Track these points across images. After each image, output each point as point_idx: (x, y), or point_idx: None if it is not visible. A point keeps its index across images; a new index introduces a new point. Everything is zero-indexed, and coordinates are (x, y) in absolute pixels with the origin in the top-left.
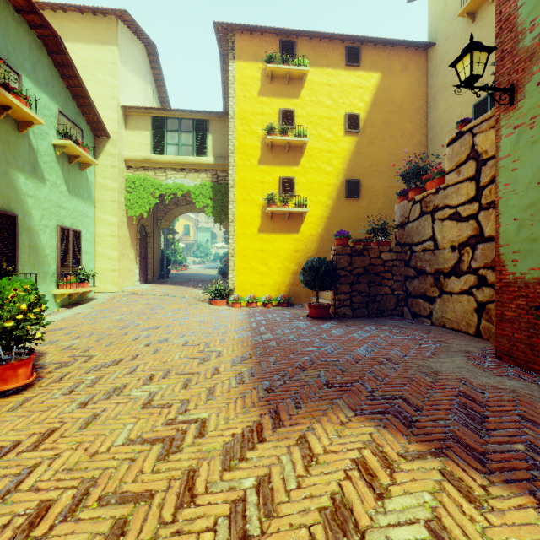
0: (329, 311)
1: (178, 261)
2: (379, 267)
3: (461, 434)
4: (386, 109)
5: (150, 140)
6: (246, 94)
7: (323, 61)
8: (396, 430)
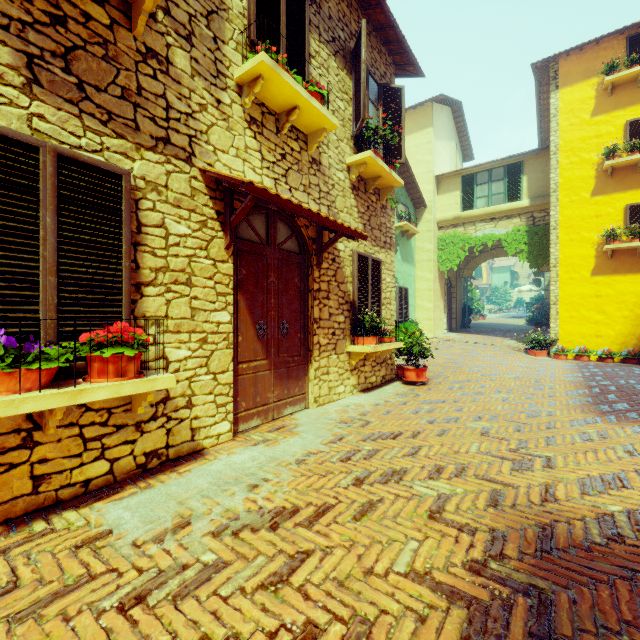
0: None
1: (475, 309)
2: None
3: None
4: None
5: (460, 199)
6: (574, 121)
7: None
8: None
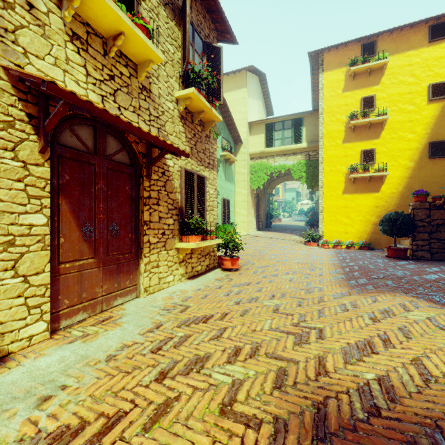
0: (406, 253)
1: (274, 215)
2: None
3: None
4: None
5: (264, 139)
6: (332, 93)
7: (404, 46)
8: (429, 301)
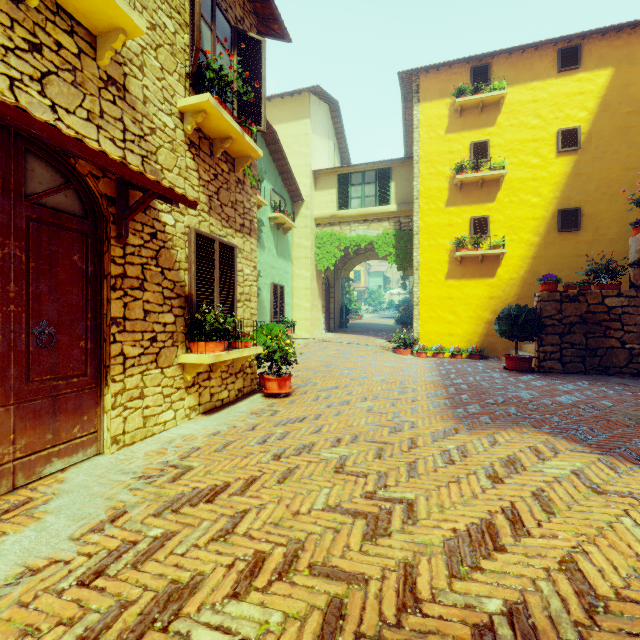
0: (531, 364)
1: (353, 310)
2: (601, 315)
3: (635, 450)
4: (621, 111)
5: (336, 197)
6: (432, 135)
7: (526, 75)
8: (571, 440)
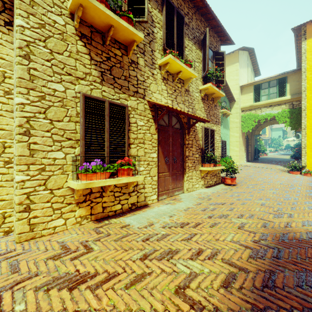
0: None
1: (261, 150)
2: None
3: None
4: None
5: (253, 96)
6: None
7: None
8: None
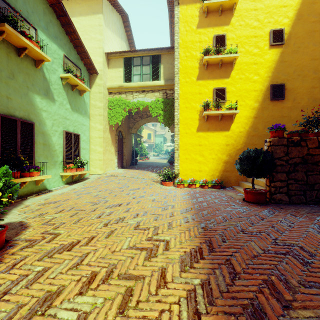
0: (265, 197)
1: (143, 154)
2: (317, 157)
3: None
4: (309, 20)
5: (123, 73)
6: (188, 28)
7: None
8: None
